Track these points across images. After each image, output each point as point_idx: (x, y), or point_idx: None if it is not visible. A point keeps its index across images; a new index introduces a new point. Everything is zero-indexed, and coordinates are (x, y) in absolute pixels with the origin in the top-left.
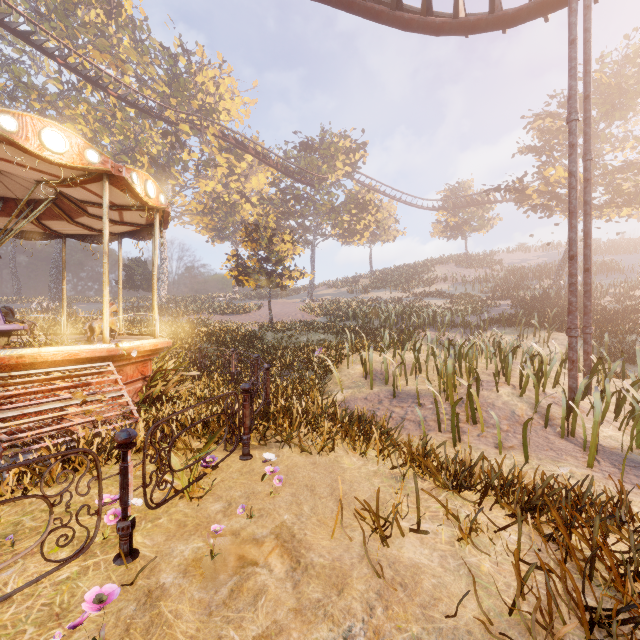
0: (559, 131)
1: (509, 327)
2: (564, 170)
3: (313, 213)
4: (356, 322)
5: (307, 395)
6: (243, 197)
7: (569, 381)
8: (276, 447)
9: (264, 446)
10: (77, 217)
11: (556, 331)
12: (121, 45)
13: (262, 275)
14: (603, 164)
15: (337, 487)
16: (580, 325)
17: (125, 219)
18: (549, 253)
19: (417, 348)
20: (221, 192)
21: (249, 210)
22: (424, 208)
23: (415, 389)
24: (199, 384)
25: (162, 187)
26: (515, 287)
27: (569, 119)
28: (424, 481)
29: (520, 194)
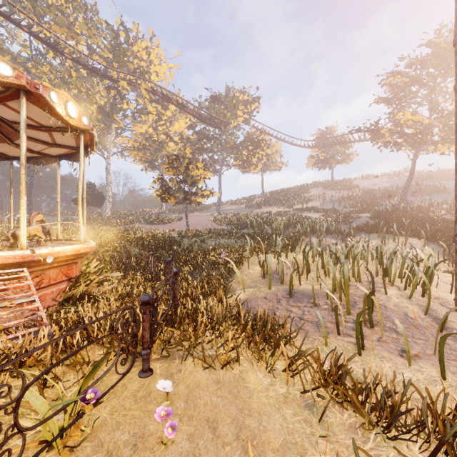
0: (406, 85)
1: (372, 234)
2: (410, 114)
3: (220, 149)
4: (253, 230)
5: (213, 294)
6: (168, 137)
7: (456, 285)
8: (179, 358)
9: (167, 356)
10: (15, 139)
11: (410, 237)
12: (76, 23)
13: (180, 193)
14: (441, 109)
15: (243, 423)
16: (429, 232)
17: (57, 141)
18: (392, 180)
19: (307, 252)
20: (152, 133)
21: (173, 147)
22: (301, 146)
23: (308, 289)
24: (125, 281)
25: (108, 129)
26: (370, 204)
27: (456, 40)
28: (342, 411)
29: (375, 134)
